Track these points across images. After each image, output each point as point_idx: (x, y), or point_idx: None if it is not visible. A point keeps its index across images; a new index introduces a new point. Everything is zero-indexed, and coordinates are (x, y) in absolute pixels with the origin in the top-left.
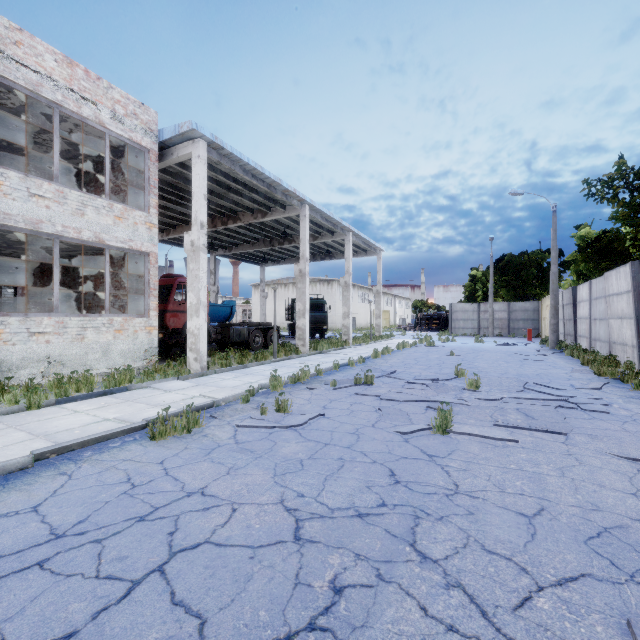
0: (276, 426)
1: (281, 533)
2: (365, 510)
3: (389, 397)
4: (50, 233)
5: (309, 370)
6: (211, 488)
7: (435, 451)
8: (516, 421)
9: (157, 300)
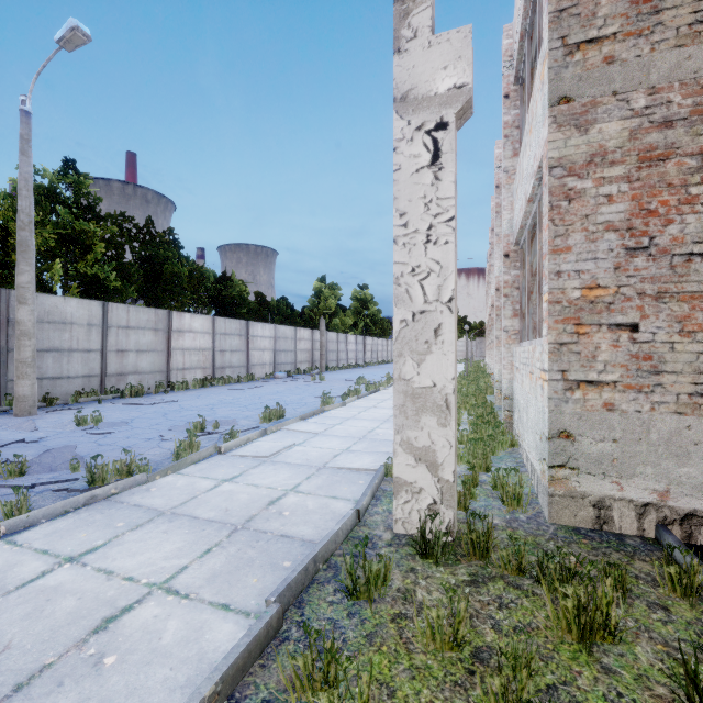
0: (210, 421)
1: (217, 408)
2: (189, 410)
3: (48, 448)
4: (524, 229)
5: (89, 469)
6: (241, 411)
7: (126, 420)
8: (7, 432)
9: (548, 287)
